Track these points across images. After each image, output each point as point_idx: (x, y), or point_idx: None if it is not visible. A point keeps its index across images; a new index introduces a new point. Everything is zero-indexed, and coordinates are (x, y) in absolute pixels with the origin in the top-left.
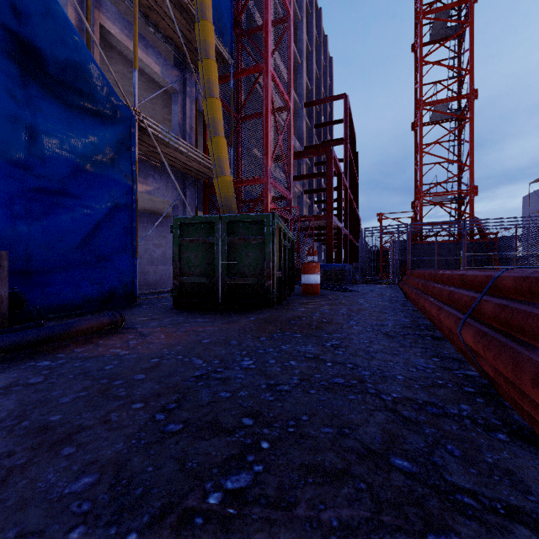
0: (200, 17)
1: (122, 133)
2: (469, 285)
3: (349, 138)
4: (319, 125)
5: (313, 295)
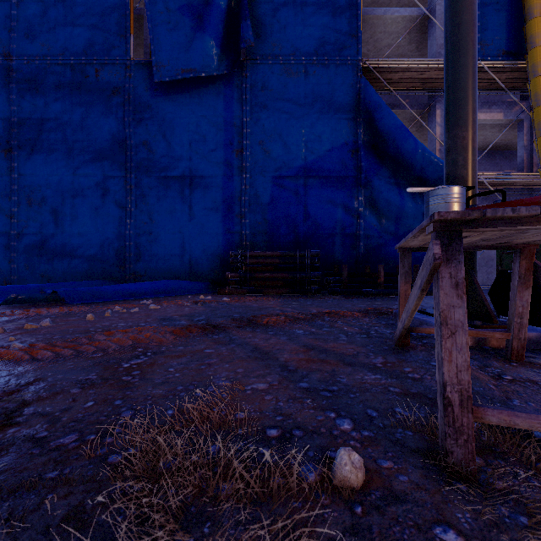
0: (531, 77)
1: None
2: None
3: None
4: None
5: None
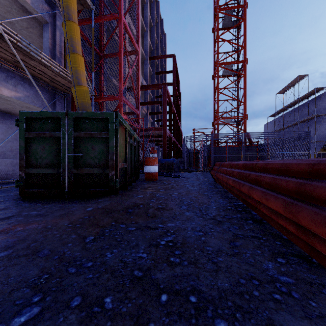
0: None
1: None
2: None
3: (176, 82)
4: (158, 72)
5: (153, 180)
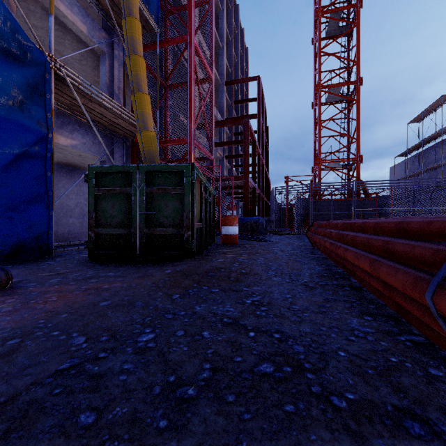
0: None
1: (33, 77)
2: (413, 235)
3: (262, 114)
4: (237, 101)
5: (232, 244)
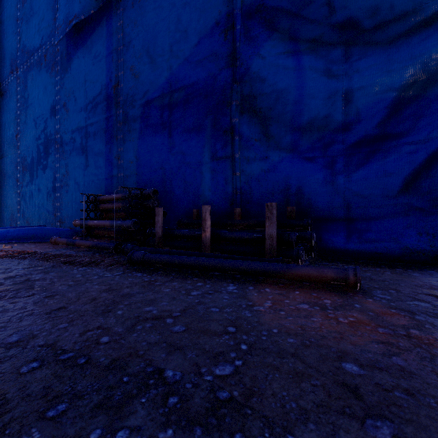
0: None
1: None
2: None
3: None
4: None
5: None
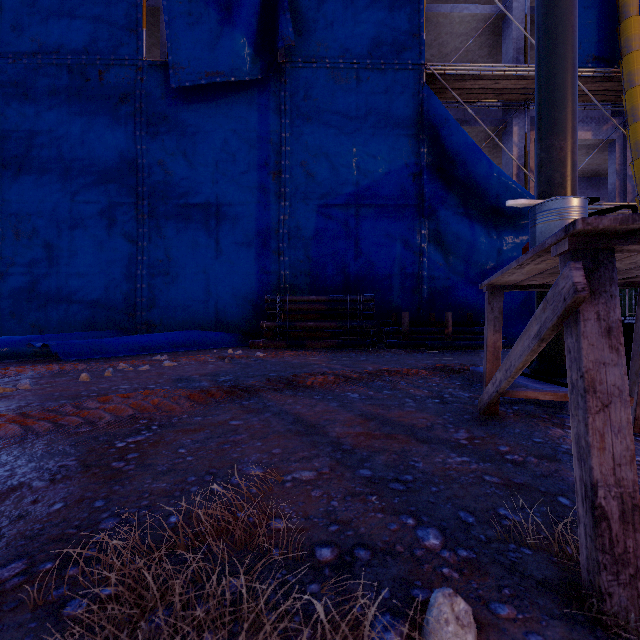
0: (627, 87)
1: None
2: None
3: None
4: None
5: None
